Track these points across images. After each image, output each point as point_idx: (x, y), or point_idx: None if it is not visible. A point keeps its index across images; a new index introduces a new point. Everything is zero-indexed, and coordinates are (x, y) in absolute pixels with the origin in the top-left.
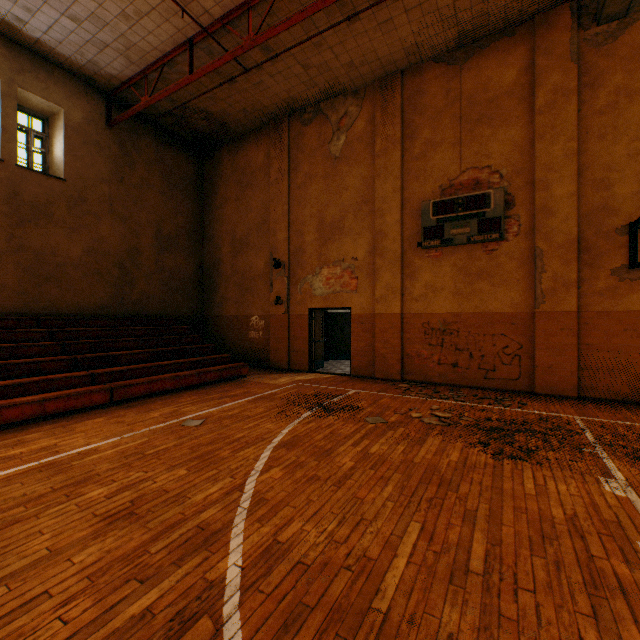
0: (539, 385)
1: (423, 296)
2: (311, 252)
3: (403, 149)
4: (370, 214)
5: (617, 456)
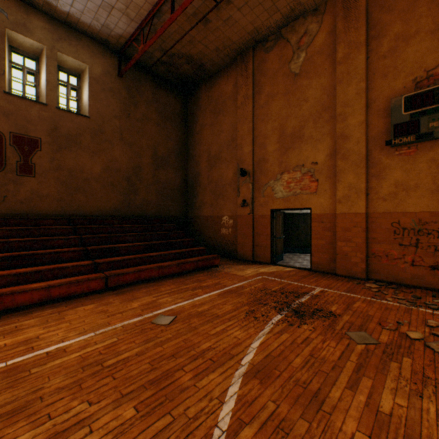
0: None
1: (392, 195)
2: (272, 161)
3: (367, 51)
4: (330, 120)
5: None
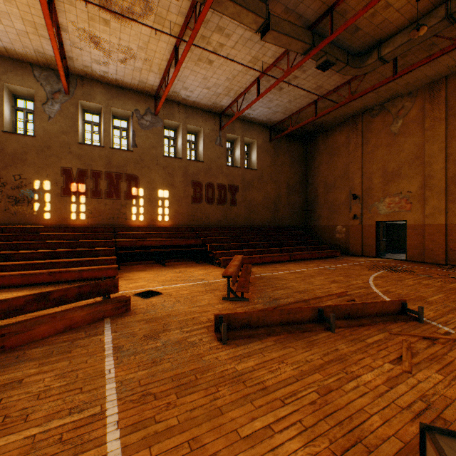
0: None
1: None
2: (377, 189)
3: (446, 123)
4: (420, 165)
5: None
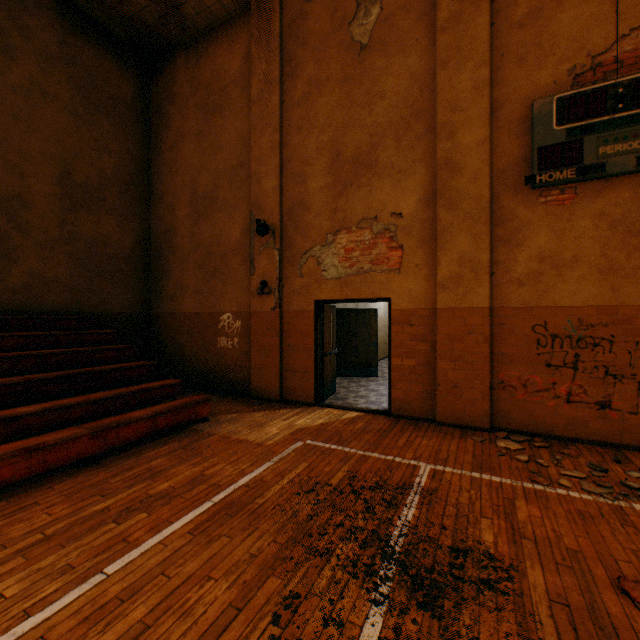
0: None
1: (534, 276)
2: (319, 207)
3: (492, 12)
4: (426, 135)
5: None
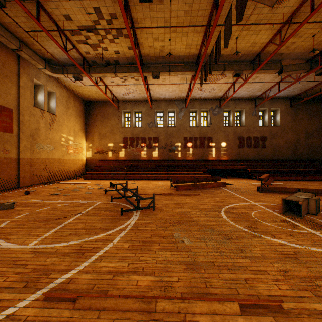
0: None
1: None
2: None
3: None
4: None
5: None
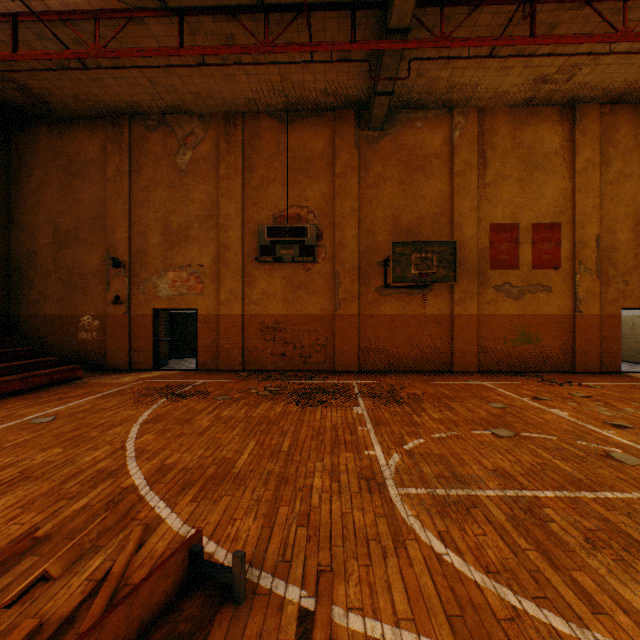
0: (338, 365)
1: (260, 301)
2: (156, 255)
3: (244, 178)
4: (215, 228)
5: (366, 397)
